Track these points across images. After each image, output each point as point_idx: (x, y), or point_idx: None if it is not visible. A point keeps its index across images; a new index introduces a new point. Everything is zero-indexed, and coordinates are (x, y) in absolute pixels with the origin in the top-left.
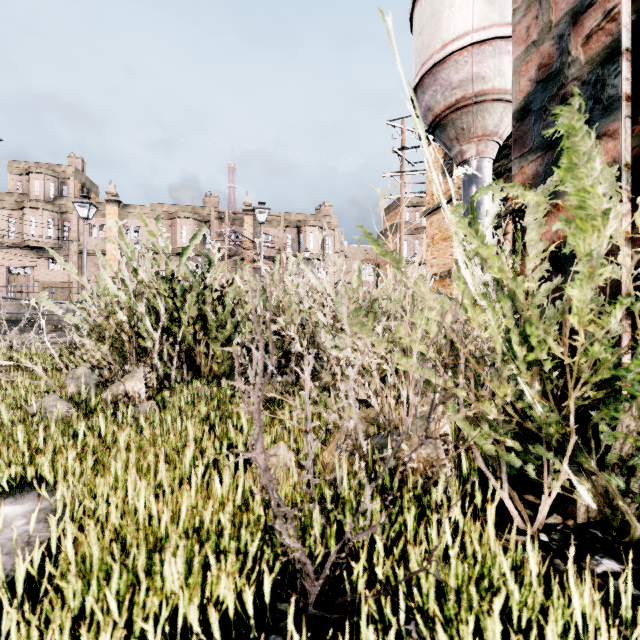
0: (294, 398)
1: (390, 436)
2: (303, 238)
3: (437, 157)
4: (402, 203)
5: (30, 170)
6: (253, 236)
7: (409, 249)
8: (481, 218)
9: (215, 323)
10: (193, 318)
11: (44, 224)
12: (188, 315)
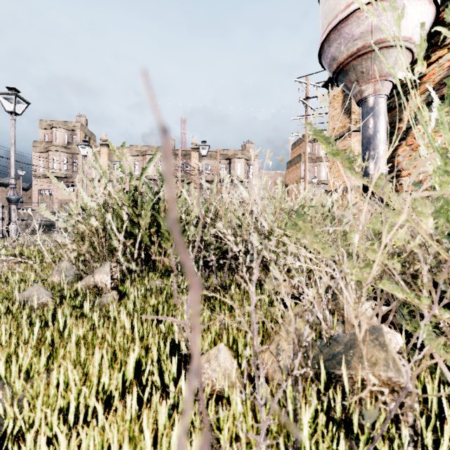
0: (231, 293)
1: (335, 346)
2: (233, 167)
3: (337, 99)
4: (306, 138)
5: (53, 126)
6: (198, 166)
7: (310, 173)
8: (377, 143)
9: (166, 227)
10: (151, 223)
11: (61, 161)
12: (145, 221)
